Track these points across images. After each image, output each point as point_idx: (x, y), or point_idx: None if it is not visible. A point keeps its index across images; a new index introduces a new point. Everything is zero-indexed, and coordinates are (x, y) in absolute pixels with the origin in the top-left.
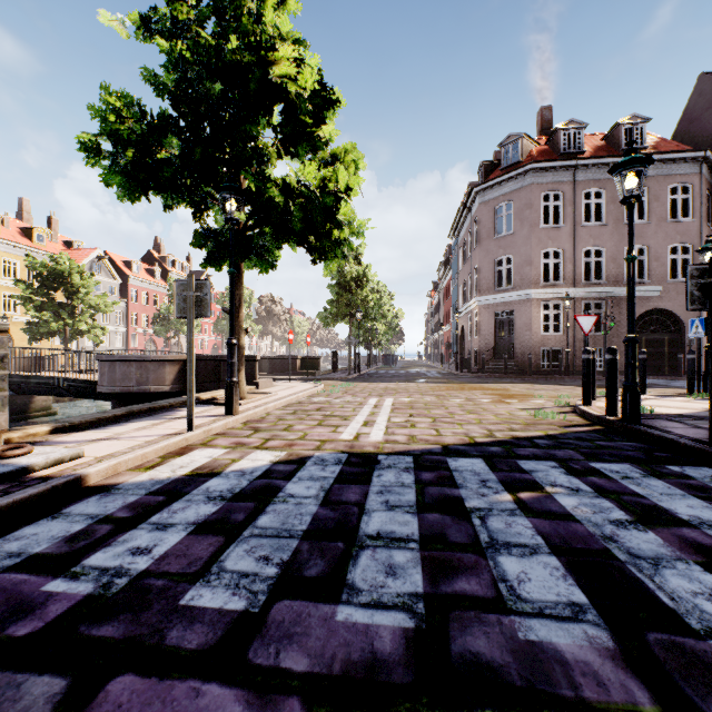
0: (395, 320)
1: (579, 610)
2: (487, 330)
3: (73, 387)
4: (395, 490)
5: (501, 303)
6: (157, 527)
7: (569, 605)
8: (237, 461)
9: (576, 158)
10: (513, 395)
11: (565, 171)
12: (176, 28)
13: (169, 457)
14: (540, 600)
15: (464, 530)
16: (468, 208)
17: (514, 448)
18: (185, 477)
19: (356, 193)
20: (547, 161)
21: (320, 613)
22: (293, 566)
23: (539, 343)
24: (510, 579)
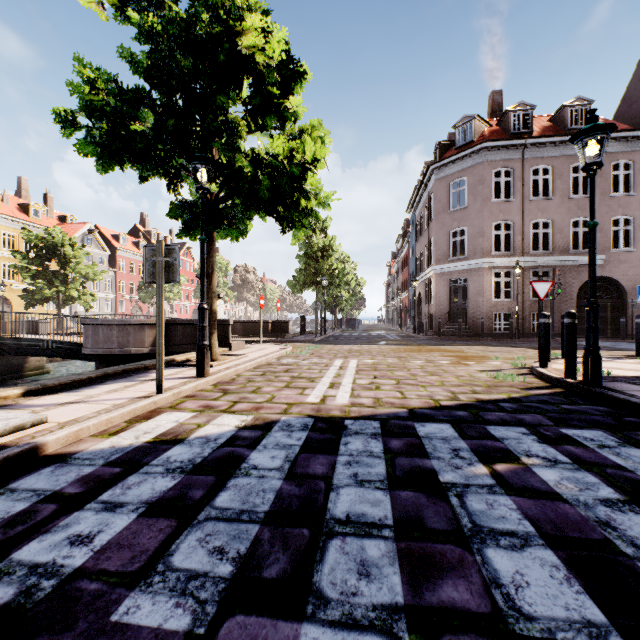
0: (357, 288)
1: (598, 633)
2: (443, 297)
3: (61, 349)
4: (364, 460)
5: (455, 271)
6: (106, 507)
7: (584, 626)
8: (203, 426)
9: (526, 137)
10: (470, 357)
11: (515, 150)
12: (150, 6)
13: (135, 422)
14: (546, 616)
15: (442, 512)
16: (425, 184)
17: (480, 412)
18: (147, 445)
19: (322, 165)
20: (499, 140)
21: (280, 637)
22: (250, 563)
23: (490, 308)
24: (504, 582)
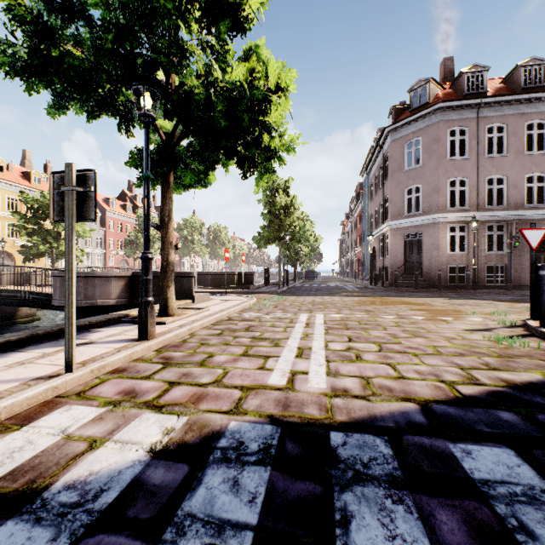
0: (315, 244)
1: None
2: (398, 250)
3: (37, 300)
4: None
5: (410, 226)
6: None
7: None
8: (97, 445)
9: (481, 97)
10: (441, 311)
11: (470, 109)
12: None
13: None
14: None
15: None
16: (380, 146)
17: (538, 415)
18: None
19: (287, 106)
20: (454, 101)
21: None
22: None
23: (445, 261)
24: None
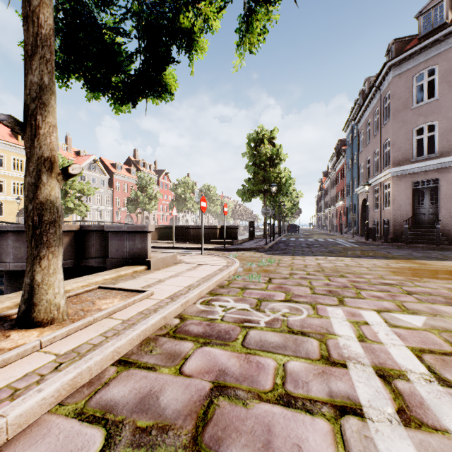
0: (296, 199)
1: None
2: (403, 200)
3: None
4: None
5: (421, 172)
6: None
7: None
8: None
9: None
10: None
11: None
12: None
13: None
14: None
15: None
16: (377, 87)
17: None
18: None
19: None
20: None
21: None
22: None
23: None
24: None
